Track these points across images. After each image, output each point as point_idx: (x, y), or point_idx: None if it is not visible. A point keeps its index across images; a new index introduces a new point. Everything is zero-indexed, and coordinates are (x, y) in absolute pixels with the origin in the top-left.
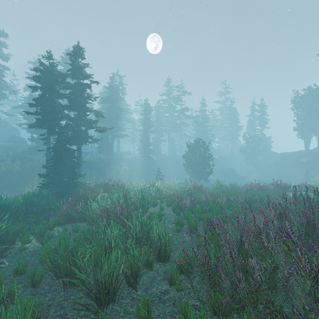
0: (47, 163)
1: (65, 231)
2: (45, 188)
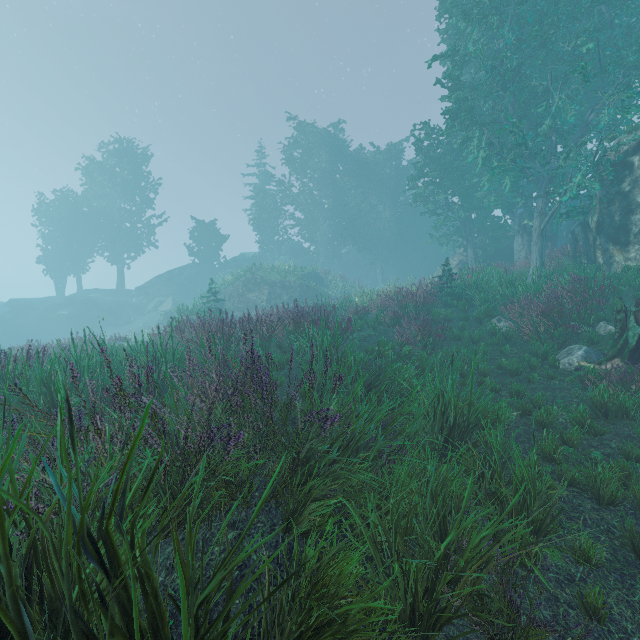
0: None
1: None
2: None
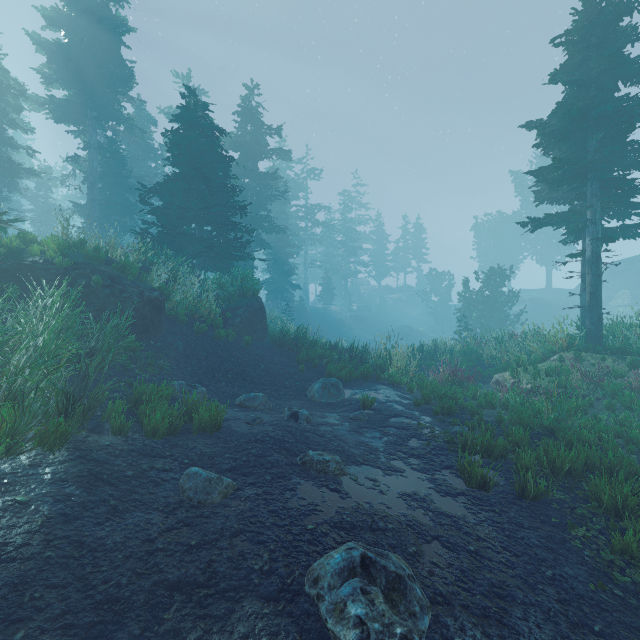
0: None
1: None
2: None
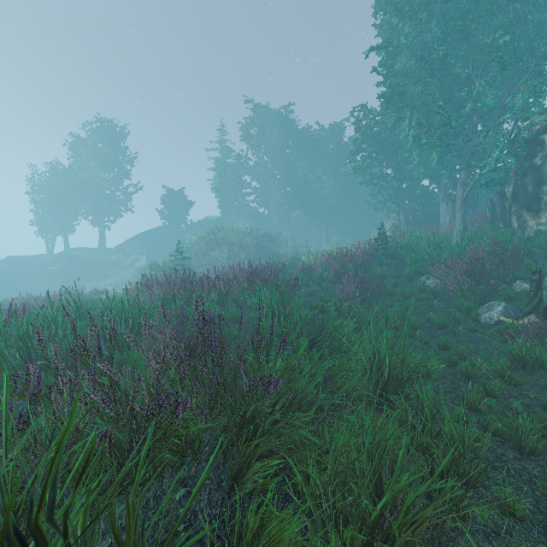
0: None
1: None
2: None
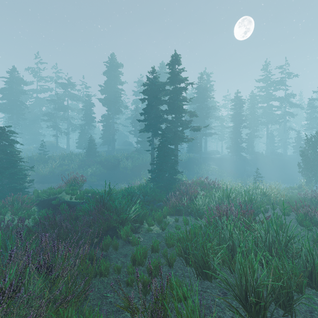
0: (153, 161)
1: (176, 222)
2: (152, 182)
